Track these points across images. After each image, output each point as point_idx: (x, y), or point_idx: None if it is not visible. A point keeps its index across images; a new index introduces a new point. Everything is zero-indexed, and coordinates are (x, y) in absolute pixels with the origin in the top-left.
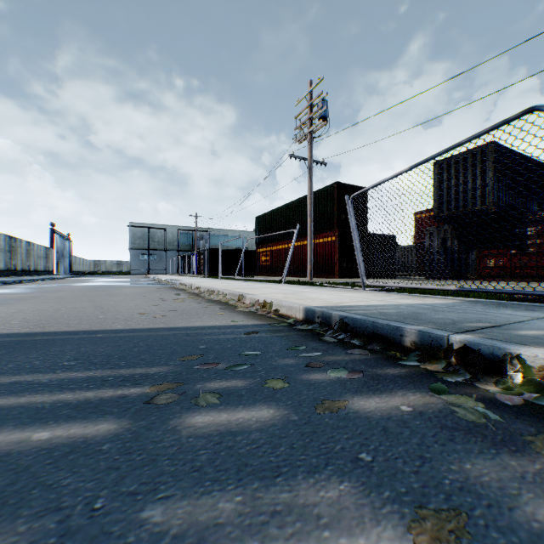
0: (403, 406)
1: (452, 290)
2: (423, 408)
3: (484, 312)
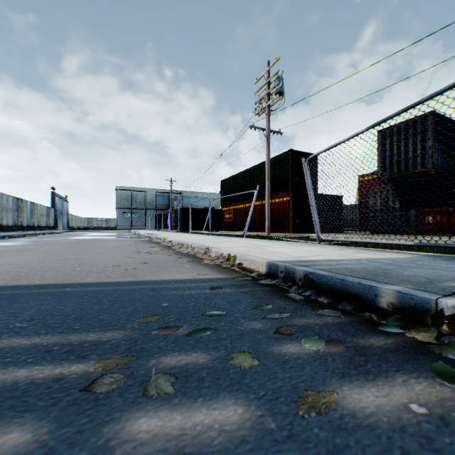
0: (412, 404)
1: (409, 245)
2: (441, 408)
3: (451, 268)
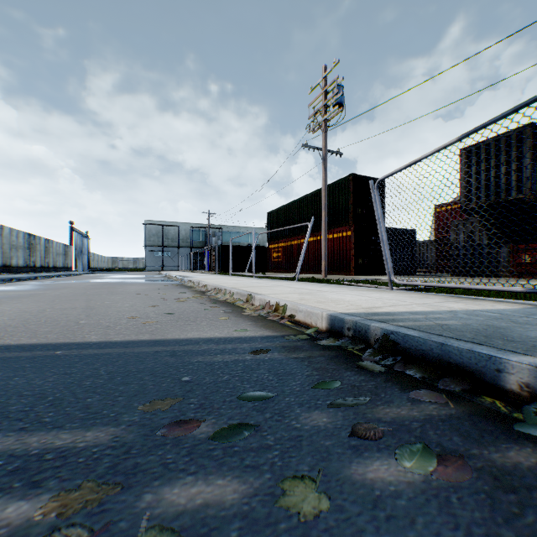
0: None
1: (517, 291)
2: None
3: None
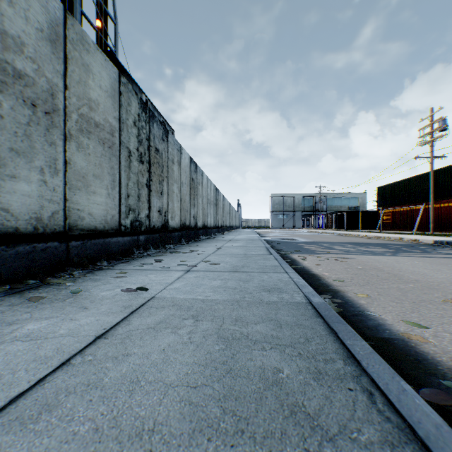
0: None
1: None
2: None
3: None
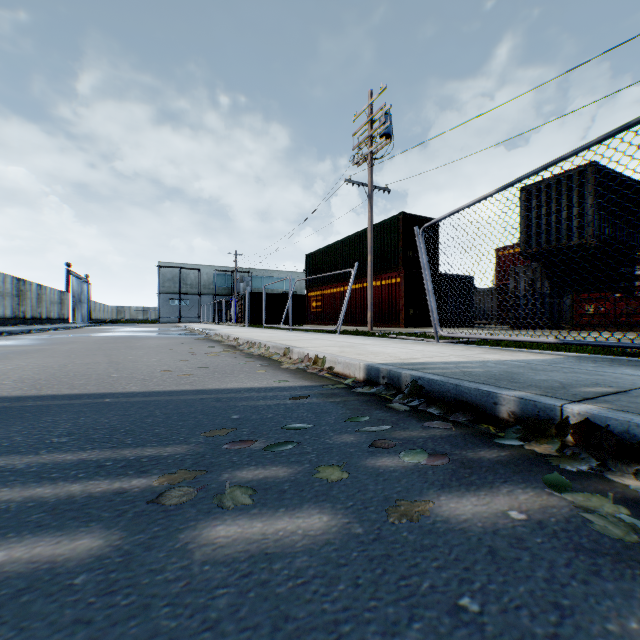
0: (512, 511)
1: (551, 342)
2: (542, 515)
3: (597, 371)
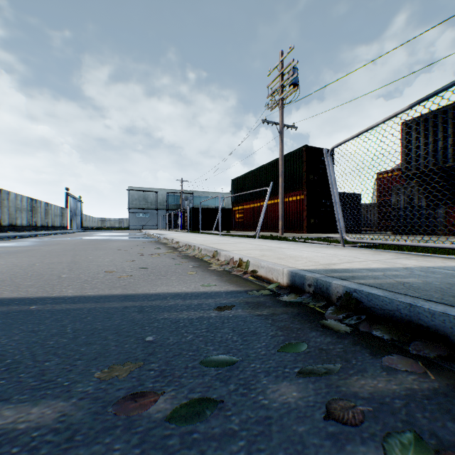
0: None
1: None
2: None
3: None
